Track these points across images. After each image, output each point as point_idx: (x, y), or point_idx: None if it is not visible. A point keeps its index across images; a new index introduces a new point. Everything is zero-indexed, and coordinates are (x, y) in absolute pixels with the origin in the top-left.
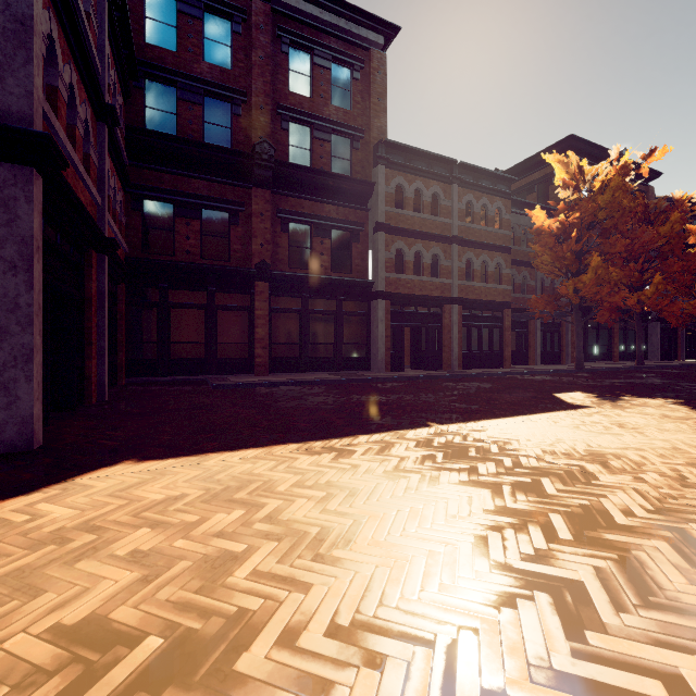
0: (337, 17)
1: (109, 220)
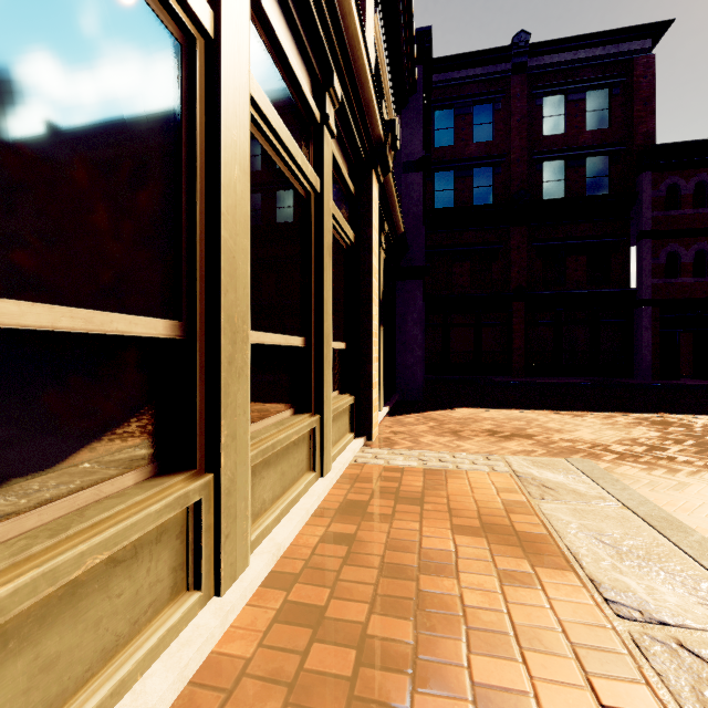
0: (593, 49)
1: None
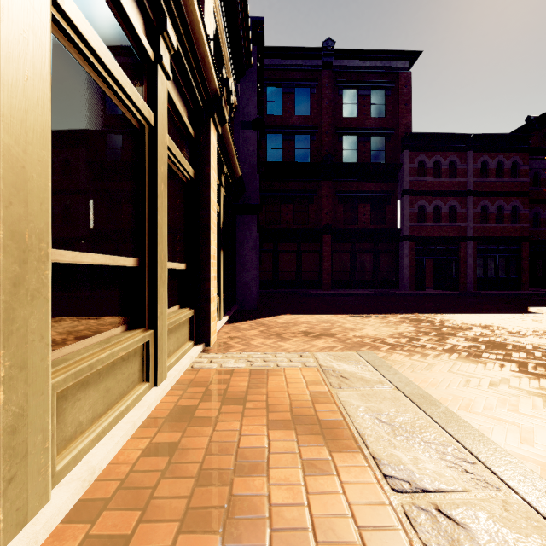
0: (375, 61)
1: None
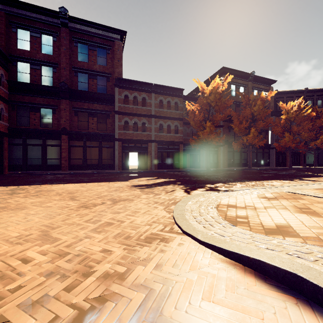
0: (98, 30)
1: None
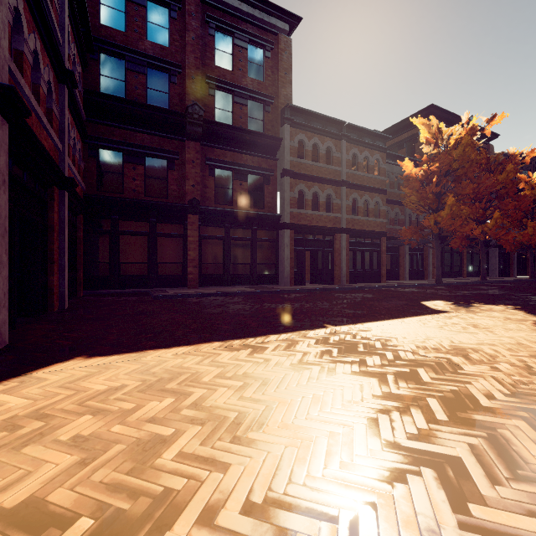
0: (253, 9)
1: (69, 163)
